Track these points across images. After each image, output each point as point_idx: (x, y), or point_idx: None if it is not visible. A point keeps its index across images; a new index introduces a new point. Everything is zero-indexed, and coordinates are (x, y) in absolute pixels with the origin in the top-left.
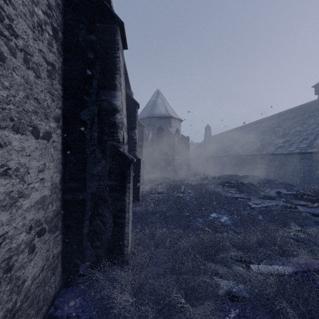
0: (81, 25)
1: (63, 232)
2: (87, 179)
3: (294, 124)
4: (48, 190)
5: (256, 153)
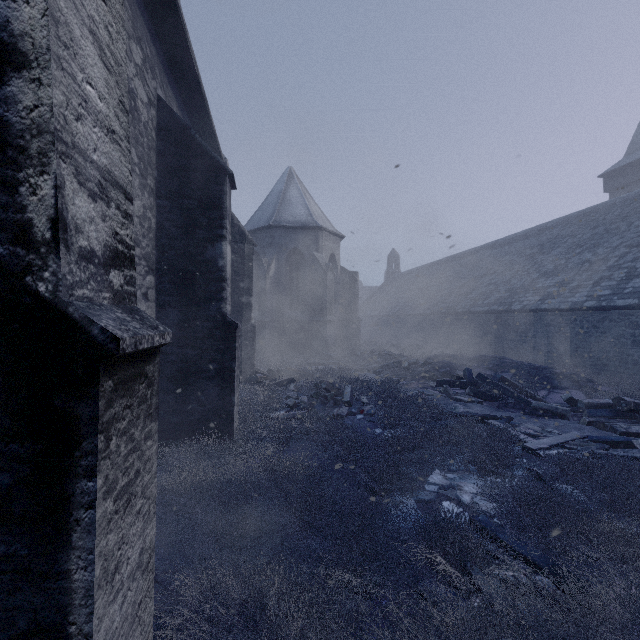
0: None
1: None
2: None
3: (576, 248)
4: None
5: (499, 307)
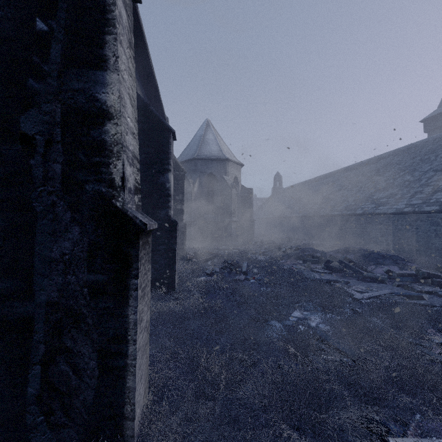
0: None
1: None
2: (36, 271)
3: (400, 172)
4: None
5: (348, 212)
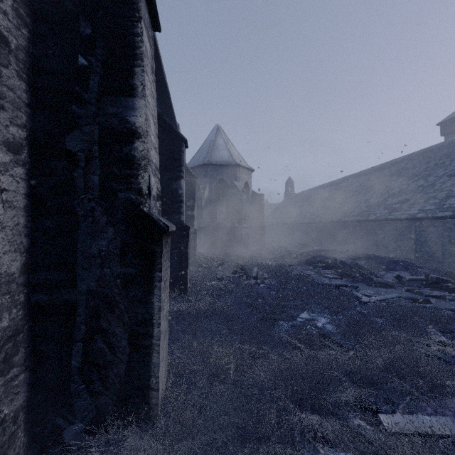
0: None
1: (30, 366)
2: (79, 264)
3: (414, 177)
4: None
5: (360, 218)
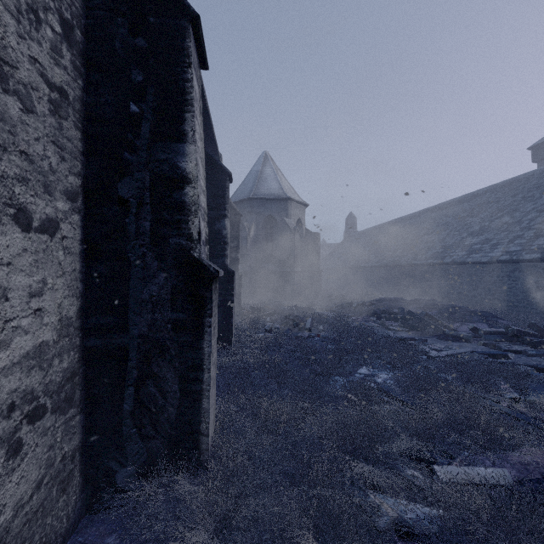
0: (120, 18)
1: (84, 408)
2: (130, 309)
3: (498, 212)
4: (52, 331)
5: (434, 261)
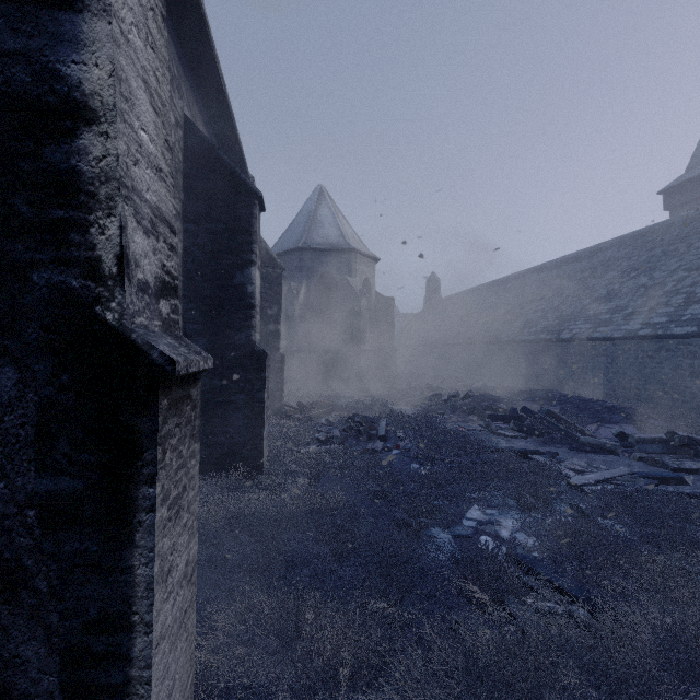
0: None
1: None
2: None
3: (631, 272)
4: None
5: (547, 336)
